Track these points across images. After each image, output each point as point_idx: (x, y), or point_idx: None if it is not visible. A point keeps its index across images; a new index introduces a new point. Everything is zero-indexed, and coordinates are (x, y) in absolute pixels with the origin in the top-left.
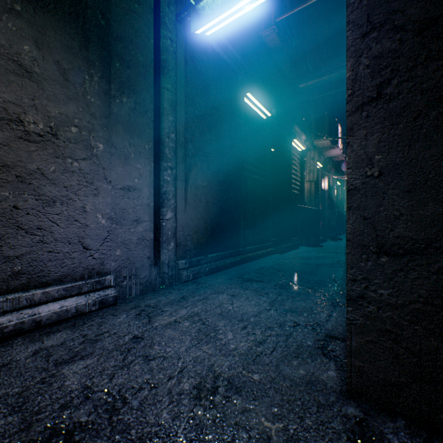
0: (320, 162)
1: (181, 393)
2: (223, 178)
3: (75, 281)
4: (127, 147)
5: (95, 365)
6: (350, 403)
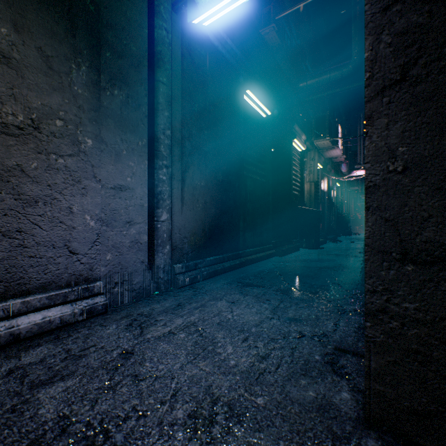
0: (320, 163)
1: (173, 423)
2: (222, 178)
3: (60, 288)
4: (118, 143)
5: (76, 387)
6: (370, 435)
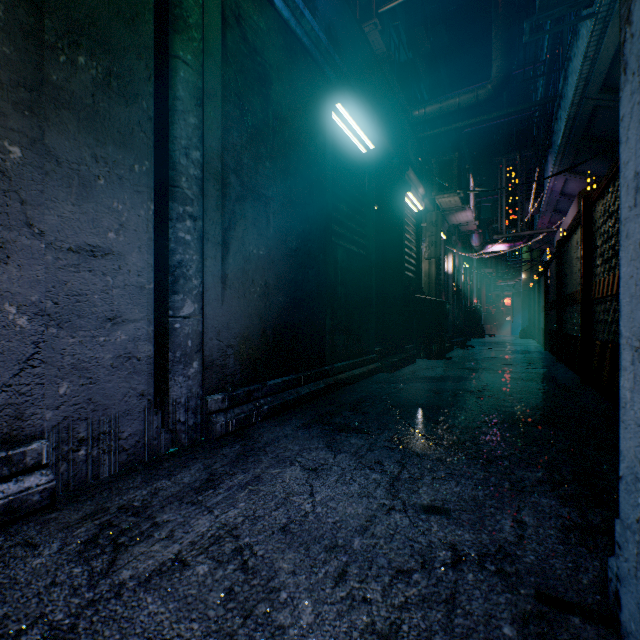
0: (443, 231)
1: None
2: (296, 244)
3: None
4: (87, 163)
5: None
6: None
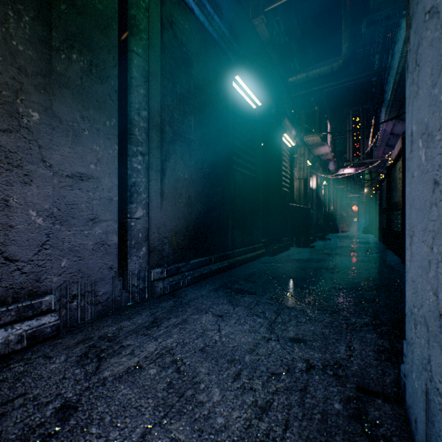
0: (309, 160)
1: None
2: (209, 170)
3: None
4: (77, 121)
5: None
6: None
